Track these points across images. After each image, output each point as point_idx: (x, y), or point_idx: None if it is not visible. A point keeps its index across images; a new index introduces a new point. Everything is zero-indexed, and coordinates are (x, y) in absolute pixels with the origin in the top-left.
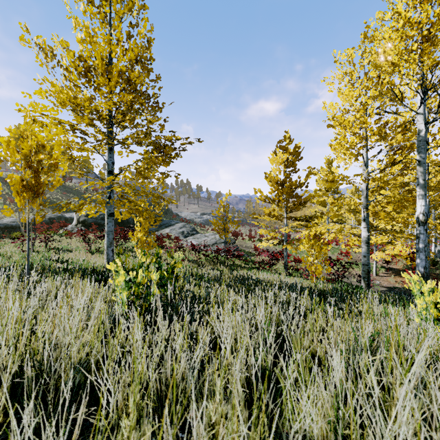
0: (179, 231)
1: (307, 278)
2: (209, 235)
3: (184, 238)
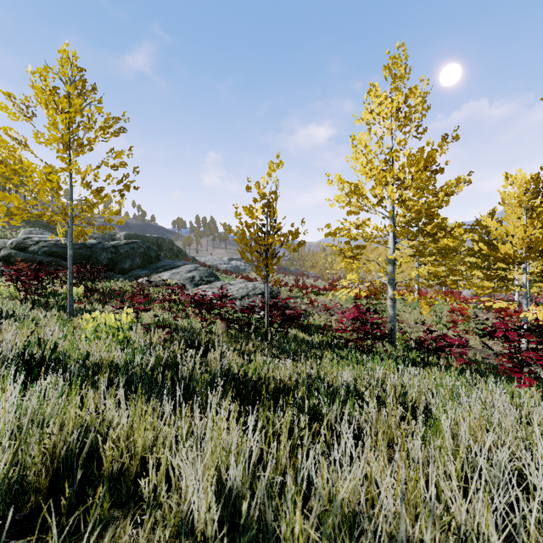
0: (185, 276)
1: (530, 386)
2: (236, 283)
3: (194, 287)
